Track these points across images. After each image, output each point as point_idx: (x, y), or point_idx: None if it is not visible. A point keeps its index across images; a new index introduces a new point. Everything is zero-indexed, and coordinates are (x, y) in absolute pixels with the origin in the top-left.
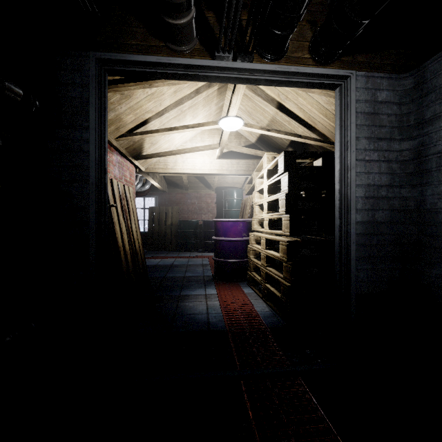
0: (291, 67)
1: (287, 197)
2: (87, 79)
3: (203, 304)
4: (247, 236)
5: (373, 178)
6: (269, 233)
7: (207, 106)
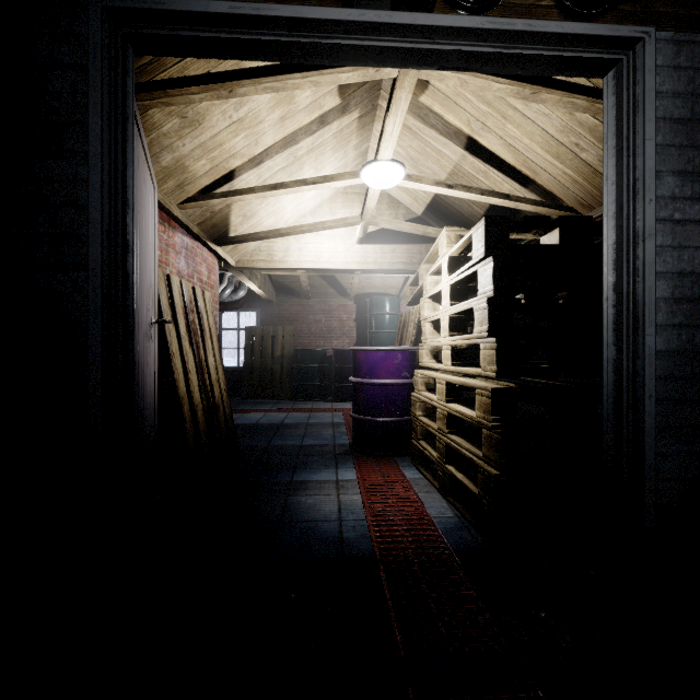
0: (517, 21)
1: (492, 304)
2: (86, 53)
3: (332, 500)
4: (410, 377)
5: (691, 259)
6: (451, 372)
7: (340, 151)
